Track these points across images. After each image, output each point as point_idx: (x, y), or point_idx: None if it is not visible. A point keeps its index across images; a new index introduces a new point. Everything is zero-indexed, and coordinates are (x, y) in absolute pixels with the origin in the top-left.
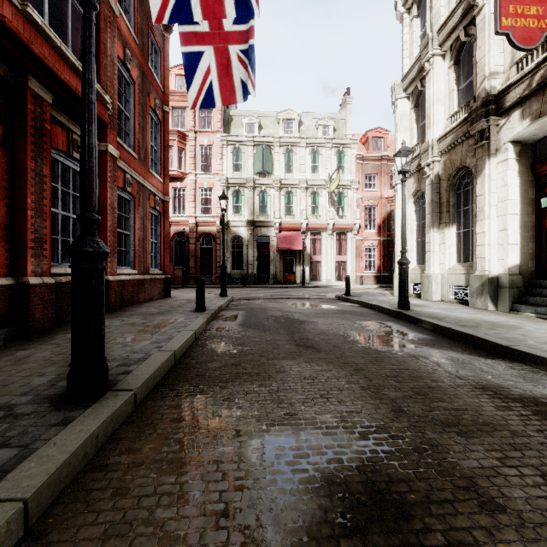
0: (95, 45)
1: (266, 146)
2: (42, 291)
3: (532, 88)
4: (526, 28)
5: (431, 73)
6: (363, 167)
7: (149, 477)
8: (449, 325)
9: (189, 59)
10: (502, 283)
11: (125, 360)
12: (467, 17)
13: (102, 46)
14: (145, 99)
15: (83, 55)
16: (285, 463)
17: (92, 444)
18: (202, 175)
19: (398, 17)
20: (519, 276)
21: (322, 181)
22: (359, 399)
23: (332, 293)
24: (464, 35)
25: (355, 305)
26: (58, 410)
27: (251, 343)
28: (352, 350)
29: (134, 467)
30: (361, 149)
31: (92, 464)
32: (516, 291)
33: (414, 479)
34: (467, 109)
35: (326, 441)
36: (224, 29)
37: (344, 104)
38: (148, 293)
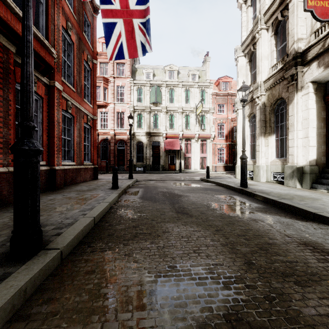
0: (45, 16)
1: (157, 86)
2: (7, 176)
3: (325, 47)
4: (324, 7)
5: (259, 40)
6: (217, 99)
7: (61, 327)
8: (274, 198)
9: (107, 26)
10: (305, 170)
11: (59, 224)
12: (283, 4)
13: (50, 17)
14: (81, 55)
15: (22, 8)
16: (168, 312)
17: (20, 296)
18: (118, 104)
19: (239, 6)
20: (316, 166)
21: (192, 108)
22: (220, 254)
23: (198, 176)
24: (280, 16)
25: (212, 184)
26: (0, 267)
27: (146, 210)
28: (213, 216)
29: (50, 317)
30: (215, 89)
31: (19, 314)
32: (314, 176)
33: (270, 327)
34: (283, 62)
35: (199, 291)
36: (129, 7)
37: (205, 61)
38: (82, 177)
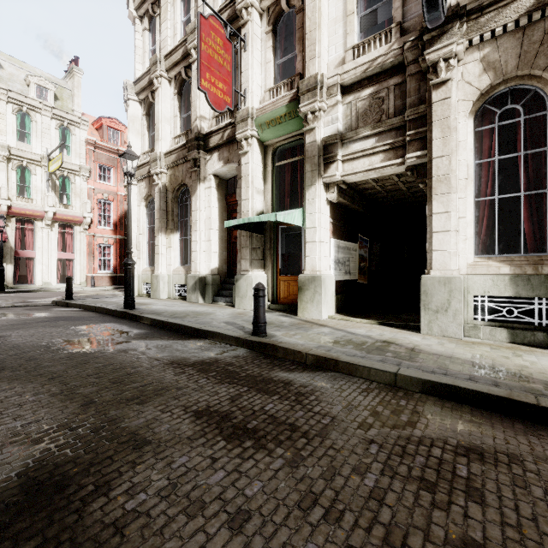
0: None
1: None
2: None
3: (224, 140)
4: (217, 96)
5: (159, 90)
6: (96, 155)
7: None
8: (164, 318)
9: None
10: (208, 281)
11: None
12: (187, 60)
13: None
14: None
15: None
16: None
17: None
18: None
19: (131, 18)
20: (218, 276)
21: (36, 156)
22: (45, 407)
23: (48, 298)
24: (185, 74)
25: (76, 310)
26: None
27: None
28: (53, 359)
29: None
30: (93, 133)
31: None
32: (216, 287)
33: (83, 454)
34: (186, 137)
35: None
36: None
37: (71, 73)
38: None
